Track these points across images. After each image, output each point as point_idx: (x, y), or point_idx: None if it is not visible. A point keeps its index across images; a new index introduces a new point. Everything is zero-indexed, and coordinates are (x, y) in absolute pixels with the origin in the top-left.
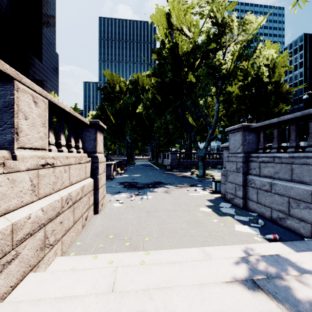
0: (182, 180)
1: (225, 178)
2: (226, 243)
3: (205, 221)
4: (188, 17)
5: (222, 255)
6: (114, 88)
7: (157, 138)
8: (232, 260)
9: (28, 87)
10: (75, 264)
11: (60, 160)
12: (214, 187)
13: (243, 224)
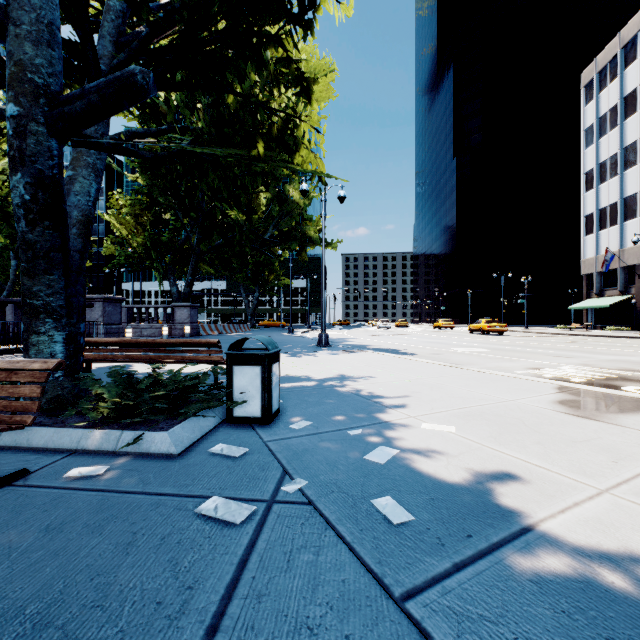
0: None
1: None
2: None
3: None
4: None
5: None
6: None
7: None
8: None
9: None
10: None
11: None
12: None
13: None
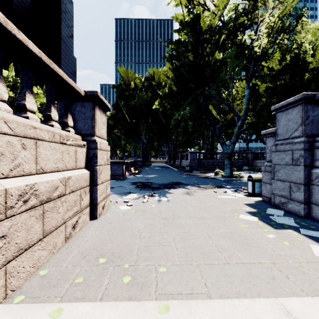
0: (205, 181)
1: (270, 175)
2: (317, 286)
3: (255, 236)
4: None
5: None
6: (129, 85)
7: (175, 138)
8: None
9: None
10: None
11: (8, 123)
12: (251, 189)
13: None
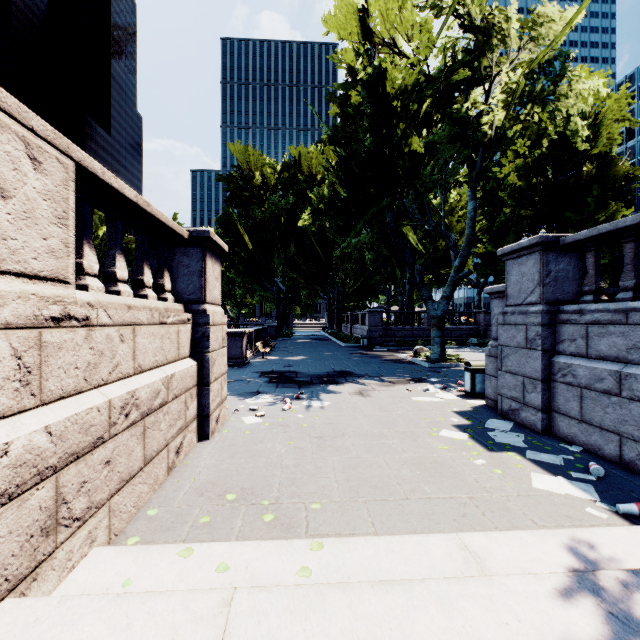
0: (394, 369)
1: (496, 363)
2: (517, 523)
3: (457, 462)
4: (408, 13)
5: (512, 559)
6: (252, 179)
7: (340, 282)
8: (551, 580)
9: (11, 116)
10: (135, 571)
11: (107, 310)
12: (469, 385)
13: (550, 474)
